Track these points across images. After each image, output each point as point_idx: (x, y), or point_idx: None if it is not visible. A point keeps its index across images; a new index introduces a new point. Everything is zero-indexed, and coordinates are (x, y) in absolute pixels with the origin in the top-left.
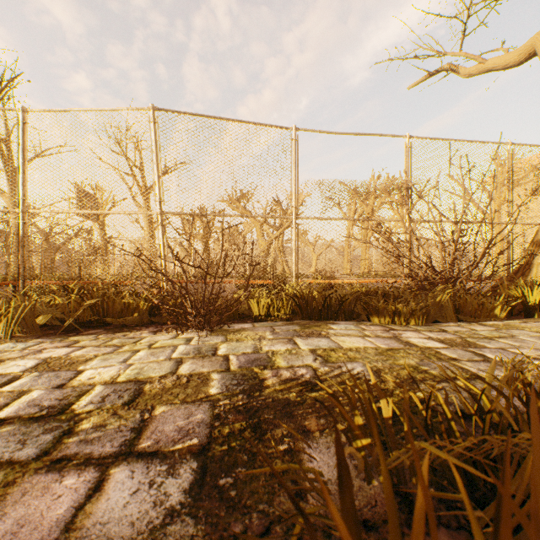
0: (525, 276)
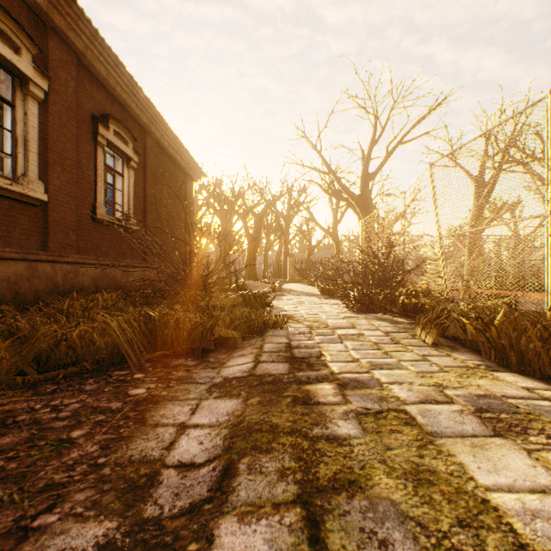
0: None
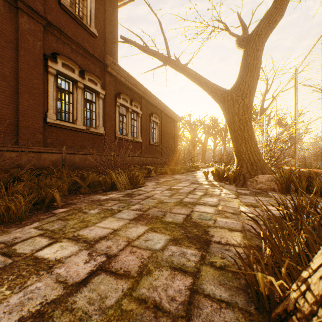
0: None
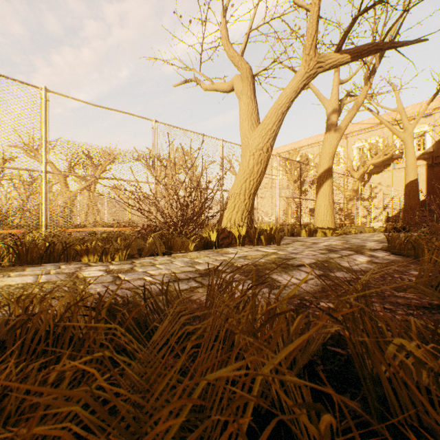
0: (221, 223)
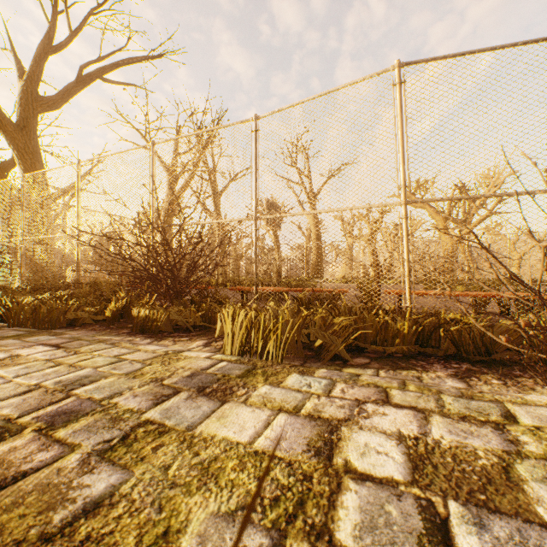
0: None
